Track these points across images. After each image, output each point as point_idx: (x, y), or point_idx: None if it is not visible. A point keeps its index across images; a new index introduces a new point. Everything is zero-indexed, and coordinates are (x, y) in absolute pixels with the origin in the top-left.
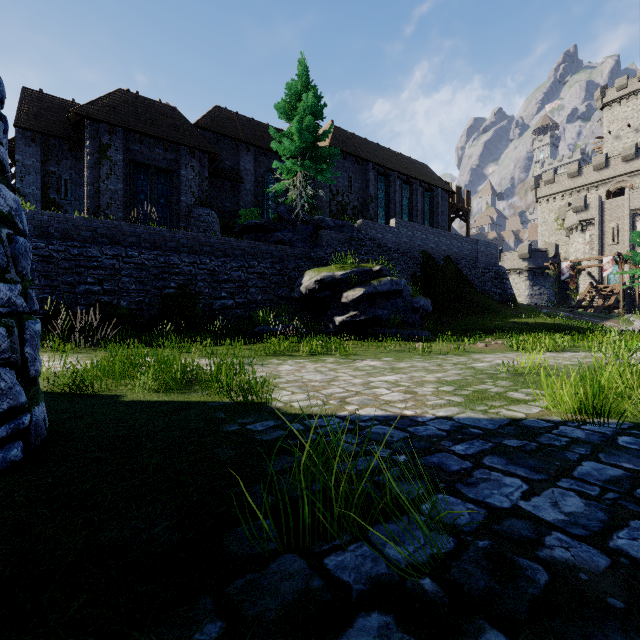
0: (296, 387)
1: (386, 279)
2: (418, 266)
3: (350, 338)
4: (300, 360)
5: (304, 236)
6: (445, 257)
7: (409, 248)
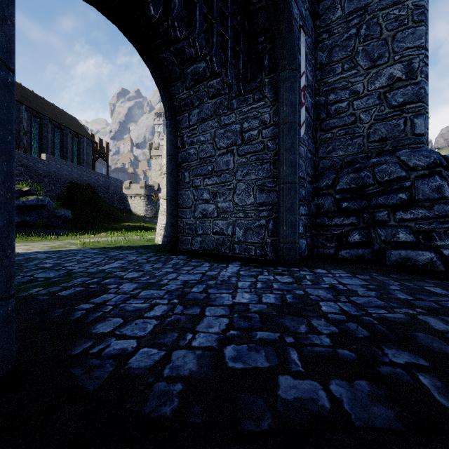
0: None
1: (33, 197)
2: (65, 188)
3: None
4: None
5: None
6: (86, 184)
7: (58, 175)
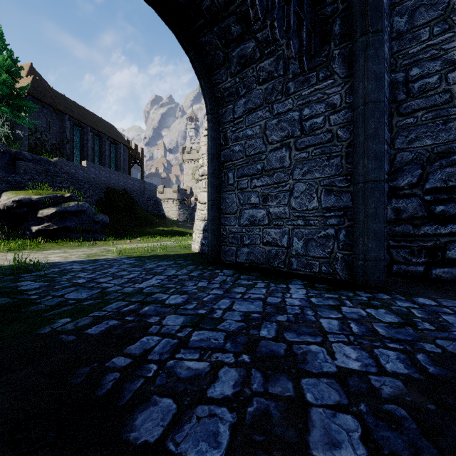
0: (3, 260)
1: (74, 203)
2: (103, 194)
3: (46, 241)
4: (2, 253)
5: (1, 163)
6: (123, 189)
7: (97, 181)
